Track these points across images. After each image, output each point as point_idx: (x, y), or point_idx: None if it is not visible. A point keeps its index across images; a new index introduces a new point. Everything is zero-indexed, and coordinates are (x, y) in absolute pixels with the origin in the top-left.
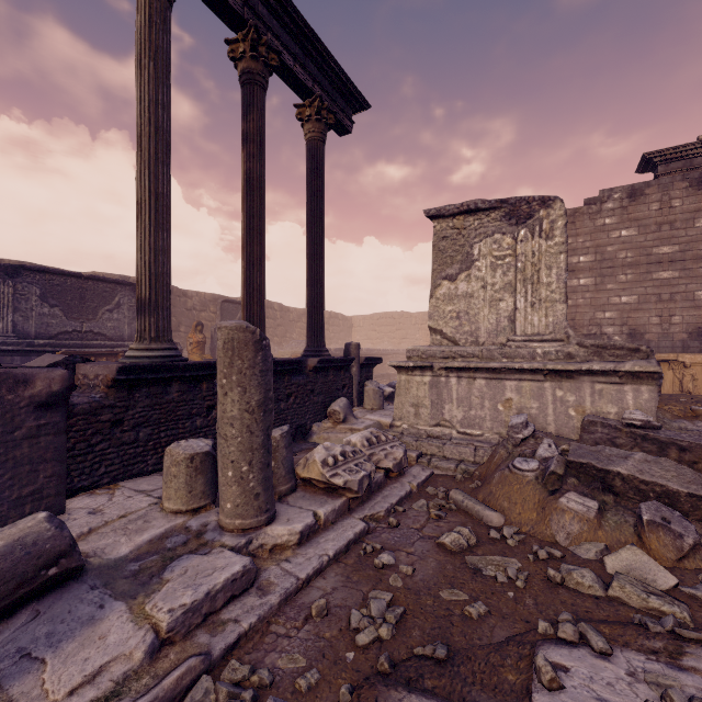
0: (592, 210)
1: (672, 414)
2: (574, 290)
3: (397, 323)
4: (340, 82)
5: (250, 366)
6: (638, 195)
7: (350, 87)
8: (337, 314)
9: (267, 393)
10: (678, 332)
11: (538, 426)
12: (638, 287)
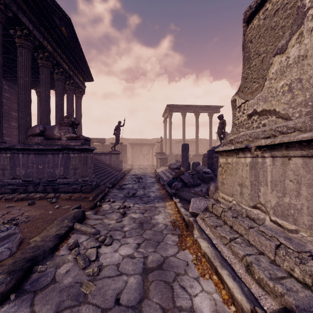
0: None
1: None
2: None
3: None
4: (215, 106)
5: None
6: None
7: (217, 106)
8: None
9: None
10: None
11: None
12: None
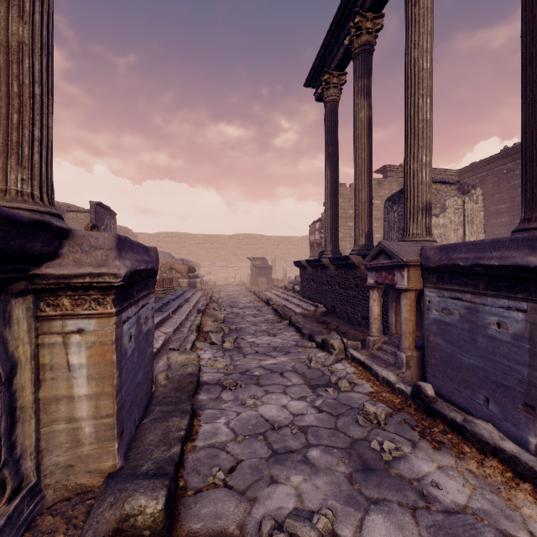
0: None
1: None
2: None
3: (183, 241)
4: None
5: None
6: (381, 184)
7: None
8: (129, 229)
9: None
10: None
11: None
12: (381, 230)
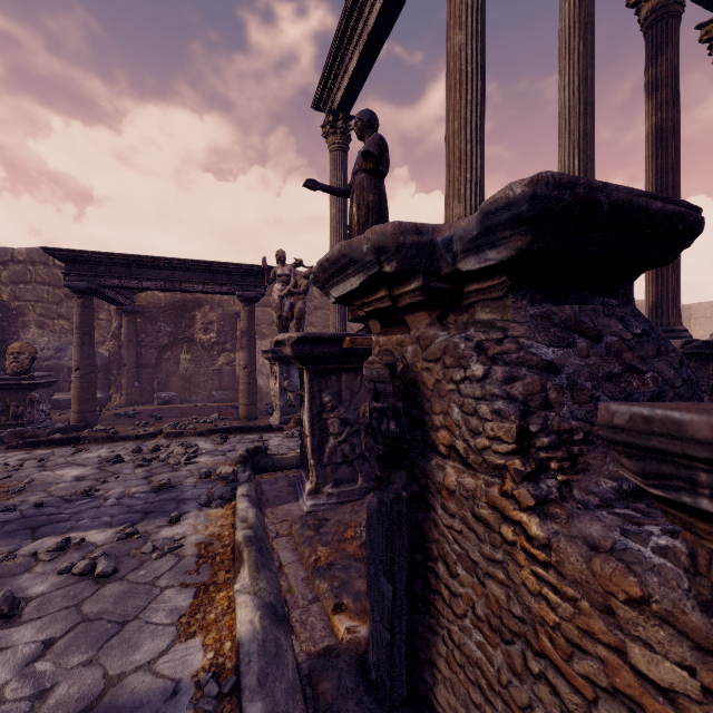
0: None
1: None
2: None
3: None
4: None
5: None
6: None
7: None
8: None
9: None
10: None
11: None
12: None
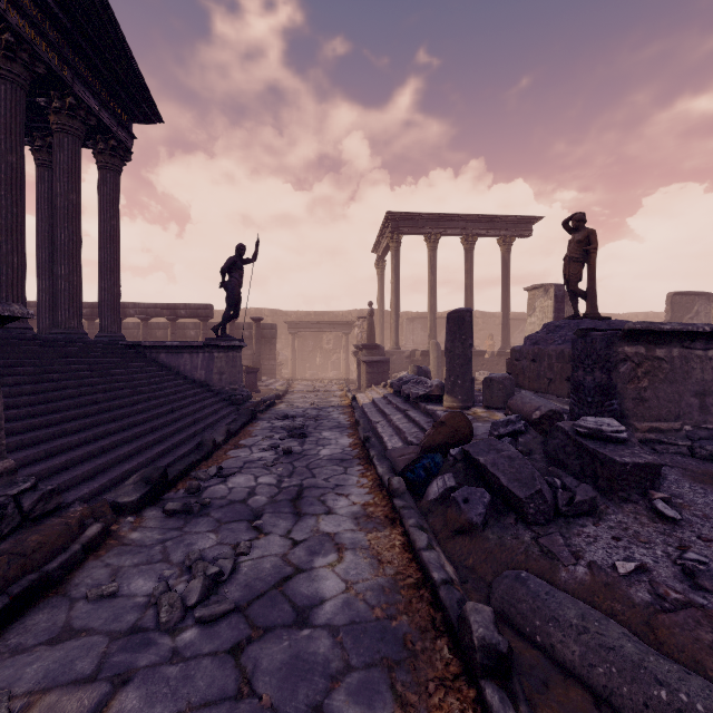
0: None
1: None
2: None
3: None
4: (519, 219)
5: (434, 349)
6: None
7: (525, 218)
8: (657, 314)
9: (438, 355)
10: None
11: None
12: None
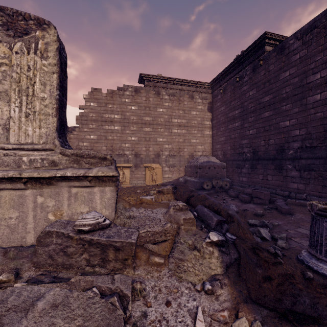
0: (120, 93)
1: (130, 203)
2: (112, 131)
3: None
4: None
5: None
6: (138, 92)
7: None
8: None
9: None
10: (151, 154)
11: (16, 236)
12: (138, 134)
